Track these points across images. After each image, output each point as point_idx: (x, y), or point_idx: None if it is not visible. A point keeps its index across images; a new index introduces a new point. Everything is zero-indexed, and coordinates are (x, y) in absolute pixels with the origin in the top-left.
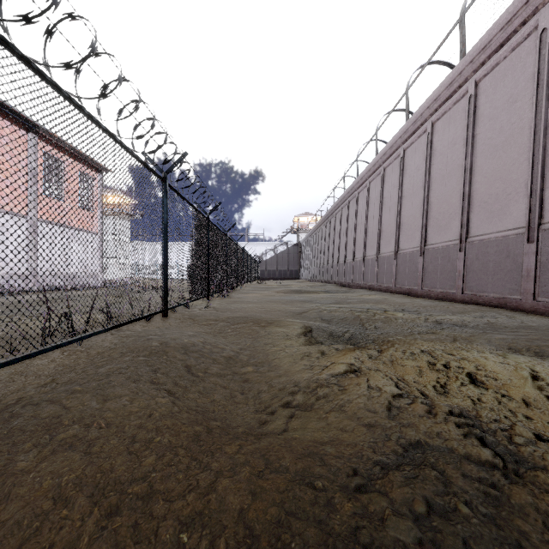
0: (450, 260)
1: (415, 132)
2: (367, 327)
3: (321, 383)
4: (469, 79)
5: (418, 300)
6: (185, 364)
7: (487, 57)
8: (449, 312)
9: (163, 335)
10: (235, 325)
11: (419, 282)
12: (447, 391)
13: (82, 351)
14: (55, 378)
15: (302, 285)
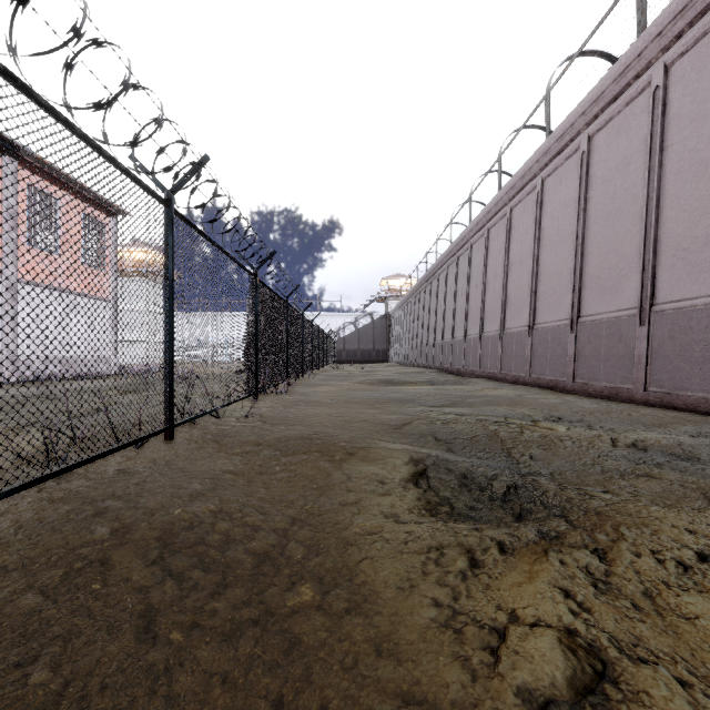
0: (623, 339)
1: (561, 152)
2: (518, 457)
3: None
4: (654, 63)
5: (571, 399)
6: (144, 608)
7: (687, 25)
8: (639, 424)
9: (135, 498)
10: (289, 457)
11: (570, 371)
12: None
13: None
14: None
15: (393, 371)
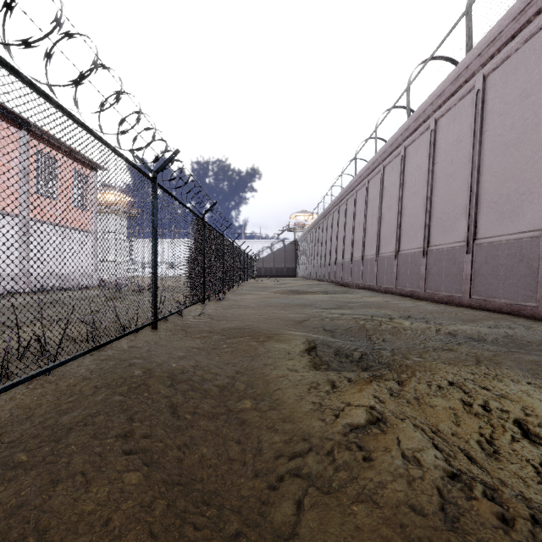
0: (456, 262)
1: (417, 129)
2: (375, 340)
3: (338, 440)
4: (476, 73)
5: (421, 304)
6: (170, 404)
7: (497, 50)
8: (460, 320)
9: (148, 358)
10: (231, 339)
11: (422, 284)
12: (496, 450)
13: (52, 381)
14: (3, 432)
15: (299, 283)
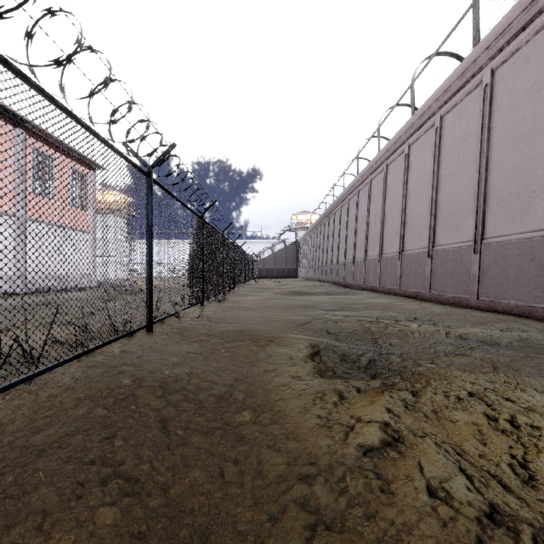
0: (463, 262)
1: (422, 126)
2: (382, 344)
3: (350, 465)
4: (484, 67)
5: (427, 305)
6: (160, 418)
7: (506, 43)
8: (469, 323)
9: (139, 365)
10: (230, 343)
11: (427, 285)
12: (532, 476)
13: (32, 391)
14: None
15: (301, 284)
